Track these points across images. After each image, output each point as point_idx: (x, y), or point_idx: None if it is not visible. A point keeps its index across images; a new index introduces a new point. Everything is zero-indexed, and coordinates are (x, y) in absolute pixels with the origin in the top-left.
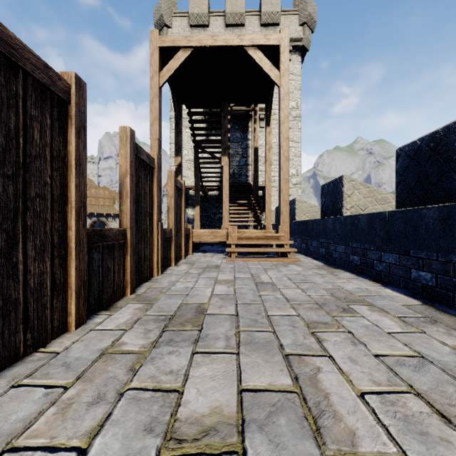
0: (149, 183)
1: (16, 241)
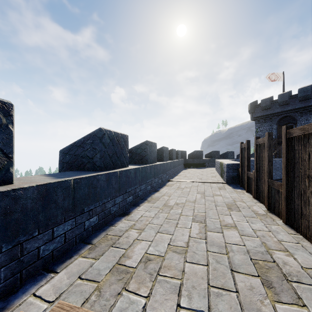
0: (309, 150)
1: (262, 179)
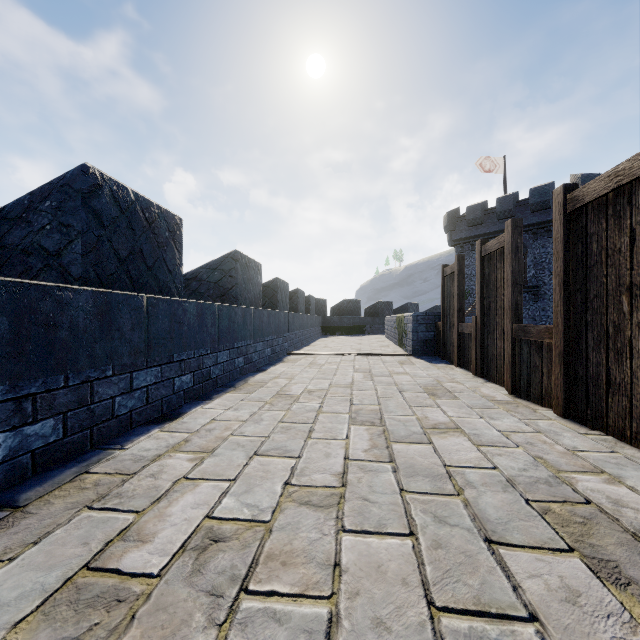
0: (633, 222)
1: (495, 329)
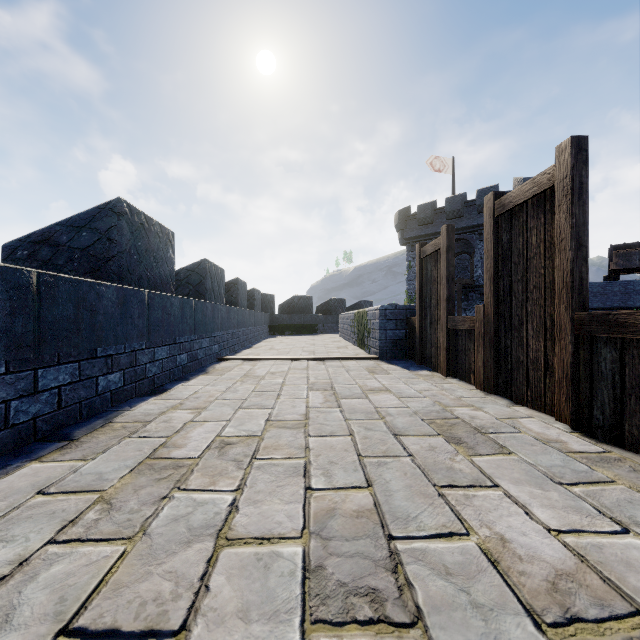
0: None
1: (523, 322)
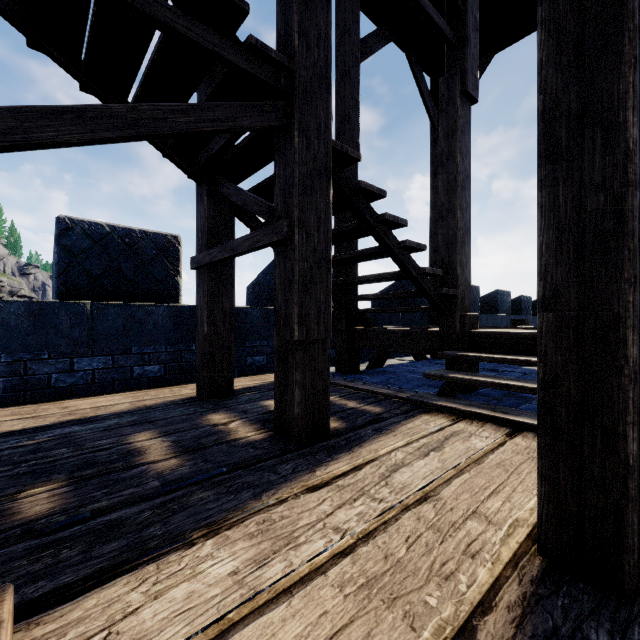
0: None
1: None
